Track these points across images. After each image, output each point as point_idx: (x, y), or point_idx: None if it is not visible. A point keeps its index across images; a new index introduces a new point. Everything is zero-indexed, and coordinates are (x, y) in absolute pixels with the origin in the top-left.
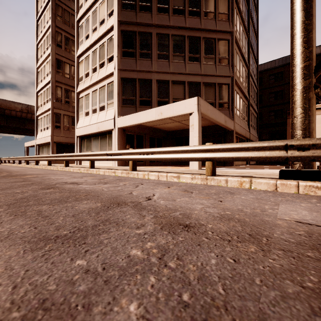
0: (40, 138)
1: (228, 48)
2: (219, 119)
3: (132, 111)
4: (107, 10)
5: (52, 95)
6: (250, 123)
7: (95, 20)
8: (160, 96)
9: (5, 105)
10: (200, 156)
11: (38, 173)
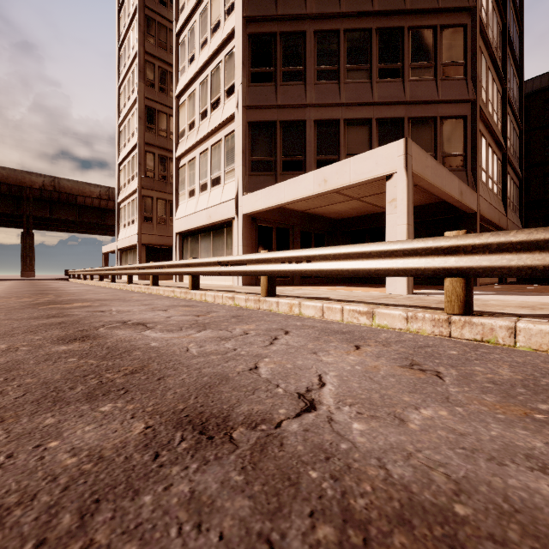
0: (123, 239)
1: (465, 43)
2: (448, 188)
3: (269, 183)
4: (224, 4)
5: (139, 166)
6: (507, 198)
7: (204, 26)
8: (321, 151)
9: (77, 189)
10: (431, 264)
11: (99, 298)
